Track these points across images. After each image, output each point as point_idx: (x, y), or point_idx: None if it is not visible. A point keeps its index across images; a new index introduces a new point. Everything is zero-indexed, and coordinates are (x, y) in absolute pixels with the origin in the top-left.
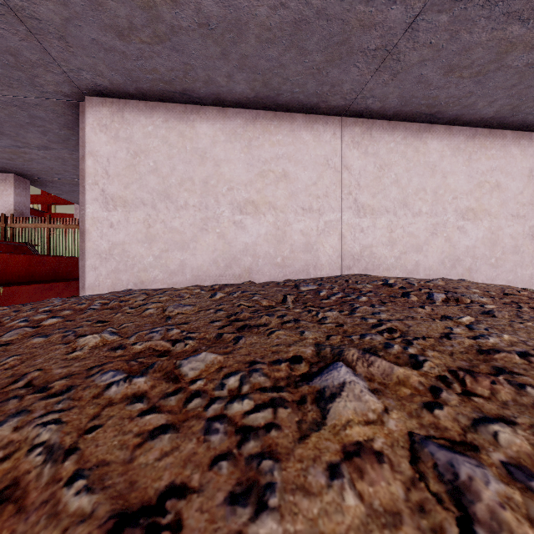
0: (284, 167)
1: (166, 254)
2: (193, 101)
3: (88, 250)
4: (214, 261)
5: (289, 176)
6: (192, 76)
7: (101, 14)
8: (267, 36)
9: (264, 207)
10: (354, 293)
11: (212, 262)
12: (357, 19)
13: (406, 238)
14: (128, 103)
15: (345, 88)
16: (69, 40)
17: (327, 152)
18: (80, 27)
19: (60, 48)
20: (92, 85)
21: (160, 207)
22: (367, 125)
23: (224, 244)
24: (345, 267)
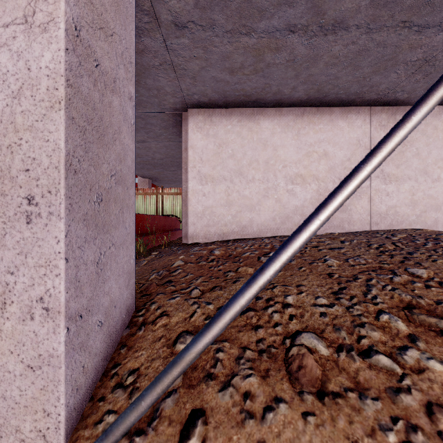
0: (324, 148)
1: (240, 214)
2: (259, 105)
3: (190, 212)
4: (272, 219)
5: (328, 155)
6: (266, 90)
7: (225, 62)
8: (333, 61)
9: (310, 178)
10: (437, 242)
11: (271, 219)
12: (408, 44)
13: (426, 199)
14: (215, 111)
15: (381, 87)
16: (197, 78)
17: (358, 134)
18: (208, 70)
19: (189, 83)
20: (196, 102)
21: (236, 181)
22: (392, 111)
23: (280, 206)
24: (373, 223)
